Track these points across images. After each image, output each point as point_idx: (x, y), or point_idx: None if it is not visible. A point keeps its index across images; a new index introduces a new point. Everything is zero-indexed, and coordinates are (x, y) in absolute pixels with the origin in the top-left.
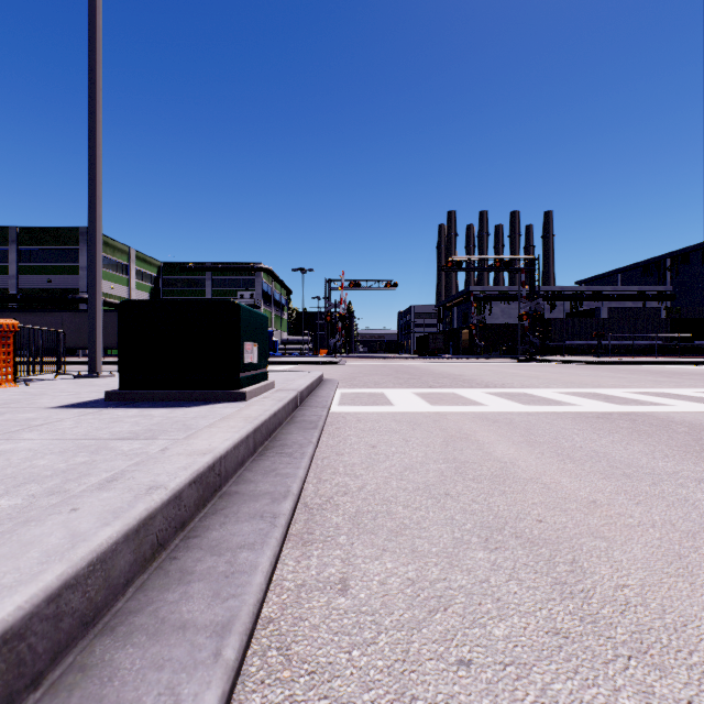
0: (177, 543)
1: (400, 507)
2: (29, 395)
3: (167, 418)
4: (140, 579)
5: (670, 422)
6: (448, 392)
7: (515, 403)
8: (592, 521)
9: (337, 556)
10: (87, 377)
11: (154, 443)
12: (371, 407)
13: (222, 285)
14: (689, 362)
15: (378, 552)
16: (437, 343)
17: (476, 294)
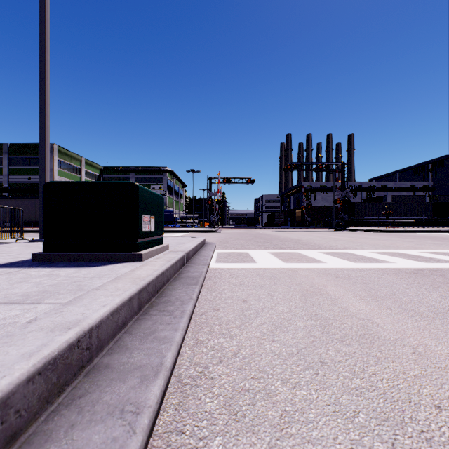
0: None
1: (279, 383)
2: None
3: (69, 278)
4: None
5: None
6: (293, 252)
7: (345, 260)
8: None
9: None
10: (38, 241)
11: (33, 309)
12: (239, 264)
13: (141, 181)
14: (448, 231)
15: None
16: (280, 219)
17: (305, 187)
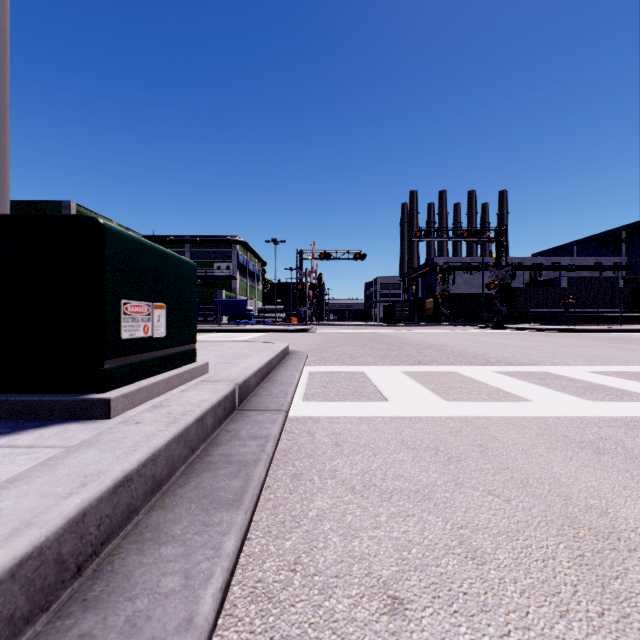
0: None
1: None
2: None
3: None
4: None
5: None
6: (448, 371)
7: (564, 394)
8: None
9: None
10: None
11: None
12: (353, 404)
13: (200, 257)
14: None
15: None
16: (403, 312)
17: (440, 265)
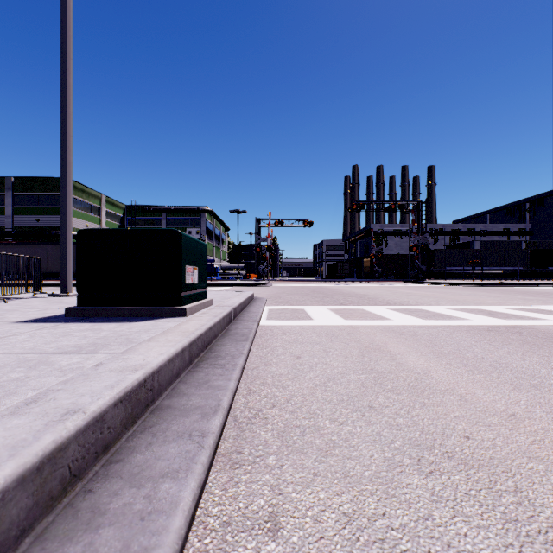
0: (97, 470)
1: (327, 421)
2: (2, 311)
3: (114, 332)
4: (42, 523)
5: (552, 335)
6: (357, 308)
7: (414, 317)
8: (519, 438)
9: (266, 481)
10: (59, 296)
11: (93, 358)
12: (294, 321)
13: (174, 223)
14: (546, 284)
15: (309, 477)
16: (344, 269)
17: (375, 230)
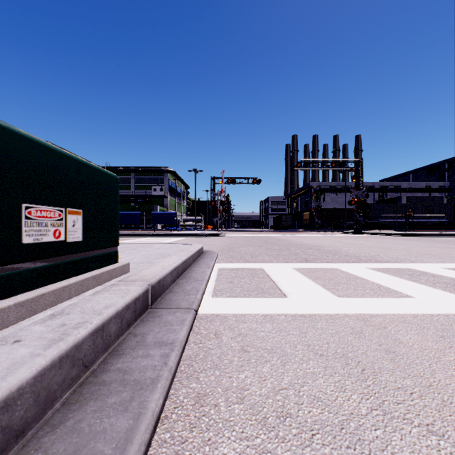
0: None
1: None
2: None
3: None
4: None
5: None
6: (331, 268)
7: (437, 289)
8: None
9: None
10: None
11: None
12: (257, 300)
13: (142, 182)
14: None
15: None
16: (287, 221)
17: (314, 187)
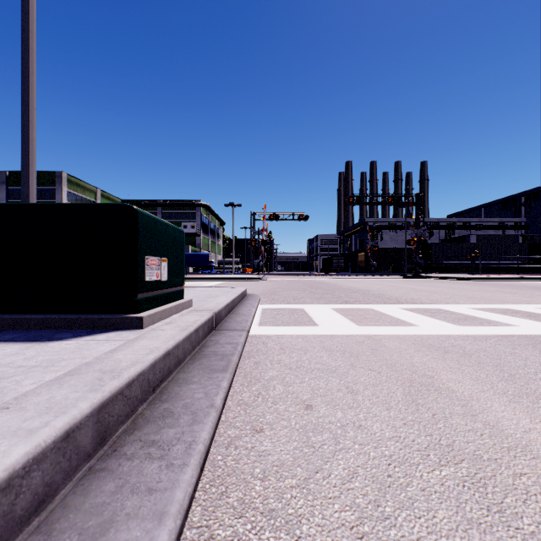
0: None
1: None
2: None
3: None
4: None
5: None
6: (366, 308)
7: (443, 322)
8: None
9: None
10: None
11: None
12: (294, 328)
13: (170, 218)
14: None
15: None
16: (339, 263)
17: (370, 224)
